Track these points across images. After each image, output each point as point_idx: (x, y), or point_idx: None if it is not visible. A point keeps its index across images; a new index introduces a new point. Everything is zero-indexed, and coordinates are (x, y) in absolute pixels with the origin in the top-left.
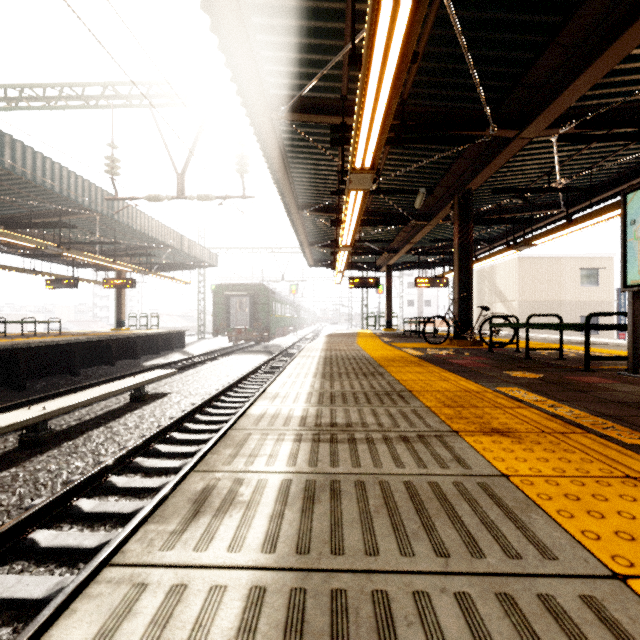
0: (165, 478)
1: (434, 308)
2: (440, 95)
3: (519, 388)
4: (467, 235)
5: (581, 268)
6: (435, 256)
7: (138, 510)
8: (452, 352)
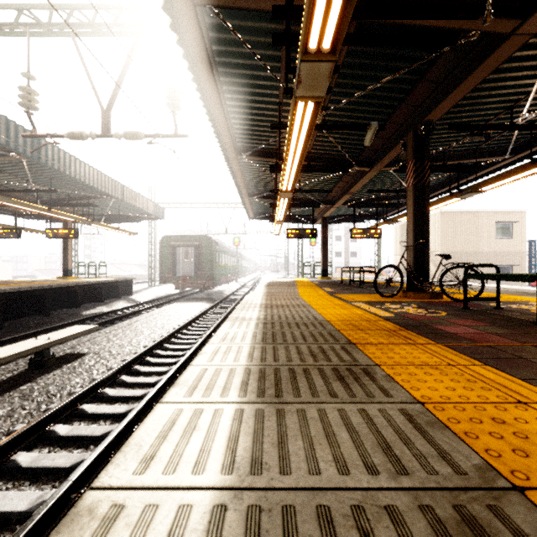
0: None
1: (358, 258)
2: None
3: None
4: (422, 175)
5: (497, 222)
6: (367, 209)
7: None
8: (421, 309)
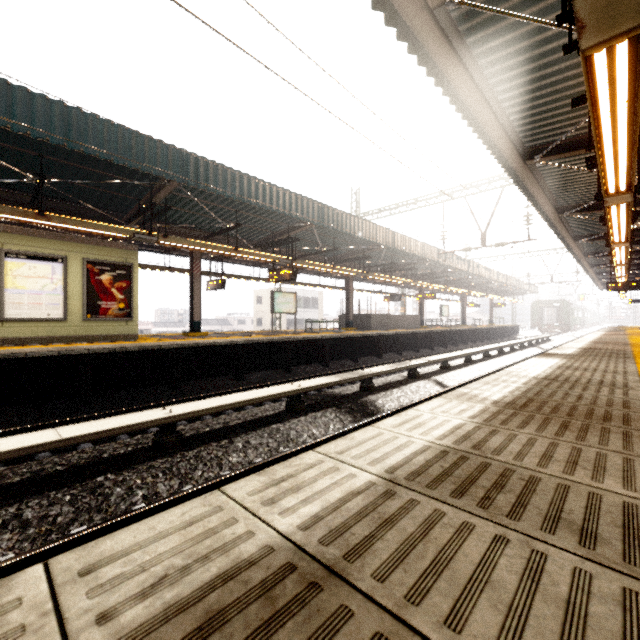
0: None
1: None
2: None
3: None
4: None
5: None
6: None
7: None
8: None
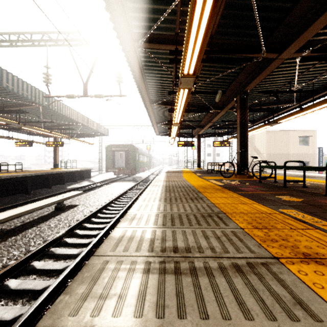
0: (68, 261)
1: (221, 157)
2: (233, 32)
3: (295, 210)
4: (244, 116)
5: (299, 136)
6: (223, 130)
7: (46, 287)
8: (238, 182)
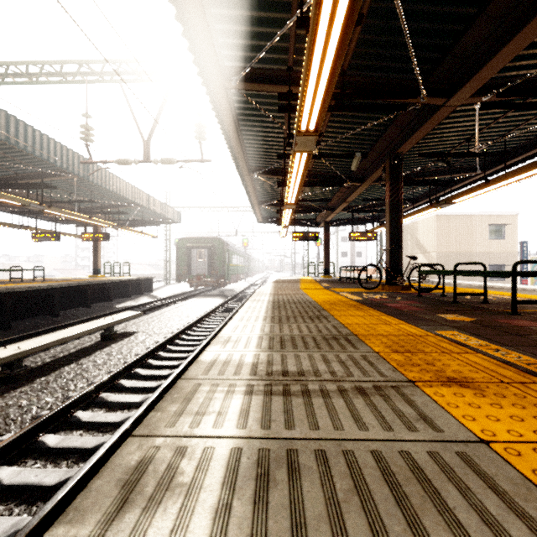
0: (127, 412)
1: (364, 258)
2: (376, 66)
3: (458, 331)
4: (397, 194)
5: (490, 224)
6: (366, 214)
7: (99, 445)
8: (386, 296)
